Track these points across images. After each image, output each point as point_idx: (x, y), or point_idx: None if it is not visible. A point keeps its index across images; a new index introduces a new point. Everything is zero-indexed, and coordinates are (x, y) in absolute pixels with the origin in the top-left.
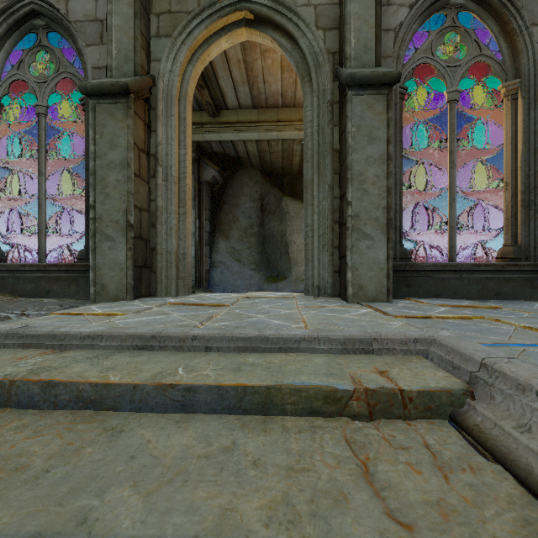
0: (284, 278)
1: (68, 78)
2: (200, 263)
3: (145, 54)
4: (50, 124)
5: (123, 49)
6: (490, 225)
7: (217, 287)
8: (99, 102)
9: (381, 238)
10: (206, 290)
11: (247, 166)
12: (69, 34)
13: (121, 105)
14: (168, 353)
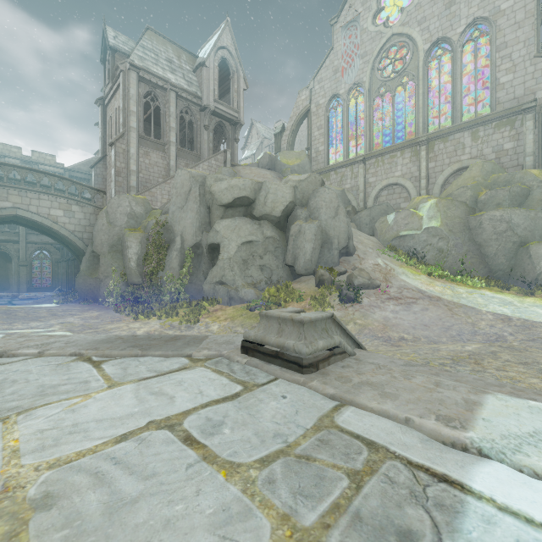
0: (7, 290)
1: None
2: None
3: None
4: None
5: None
6: None
7: None
8: None
9: (25, 285)
10: None
11: None
12: None
13: None
14: None
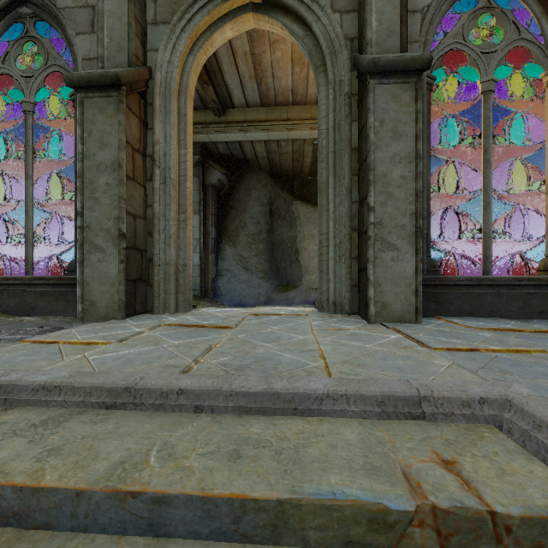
0: (294, 287)
1: (57, 72)
2: (205, 271)
3: (140, 42)
4: (46, 125)
5: (115, 37)
6: (514, 230)
7: (223, 297)
8: (87, 95)
9: (408, 249)
10: (211, 300)
11: (255, 169)
12: (57, 22)
13: (112, 99)
14: (144, 415)
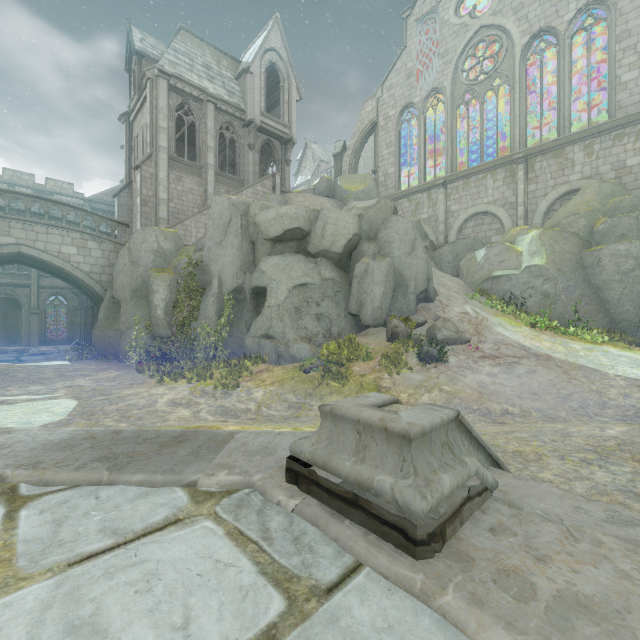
0: (18, 342)
1: None
2: None
3: None
4: None
5: None
6: None
7: None
8: None
9: (38, 337)
10: None
11: None
12: None
13: None
14: (5, 350)
